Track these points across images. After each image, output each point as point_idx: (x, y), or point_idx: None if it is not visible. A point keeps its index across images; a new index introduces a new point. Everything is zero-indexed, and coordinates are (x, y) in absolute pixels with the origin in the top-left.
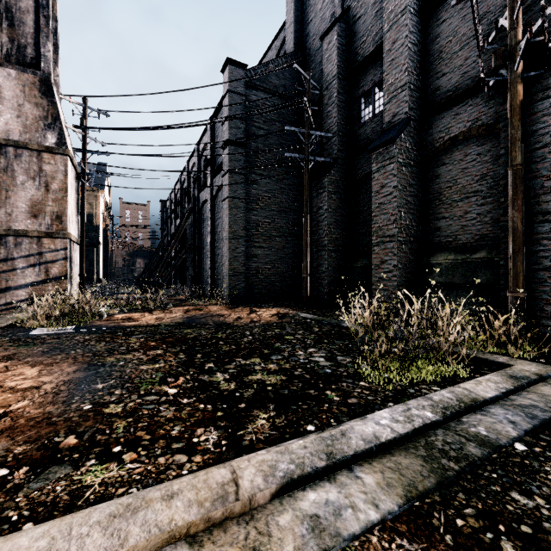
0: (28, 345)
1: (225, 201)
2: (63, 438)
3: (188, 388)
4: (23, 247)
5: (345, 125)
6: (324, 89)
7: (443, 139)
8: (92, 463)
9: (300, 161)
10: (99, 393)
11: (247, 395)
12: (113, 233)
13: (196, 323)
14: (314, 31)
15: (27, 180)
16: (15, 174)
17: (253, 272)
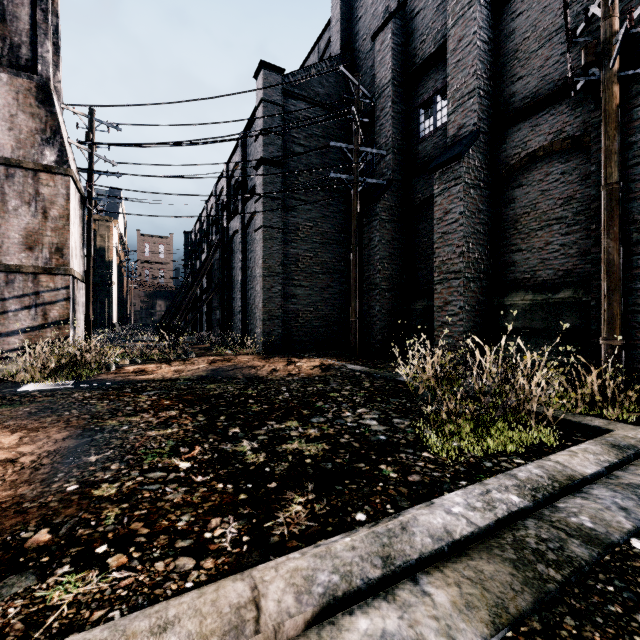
0: (13, 405)
1: (259, 232)
2: (32, 533)
3: (205, 461)
4: (16, 285)
5: (401, 140)
6: (376, 98)
7: (519, 155)
8: (65, 571)
9: (347, 183)
10: (90, 469)
11: (279, 471)
12: (128, 270)
13: (222, 376)
14: (364, 30)
15: (20, 205)
16: (7, 198)
17: (292, 315)
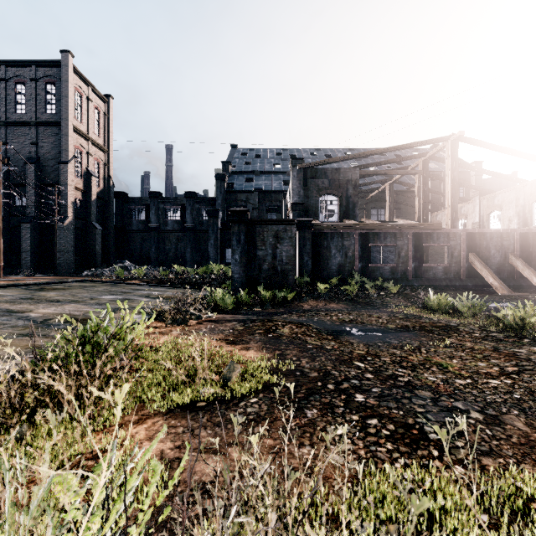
0: None
1: None
2: None
3: None
4: None
5: (8, 203)
6: None
7: (47, 224)
8: None
9: None
10: None
11: None
12: None
13: None
14: None
15: None
16: None
17: None
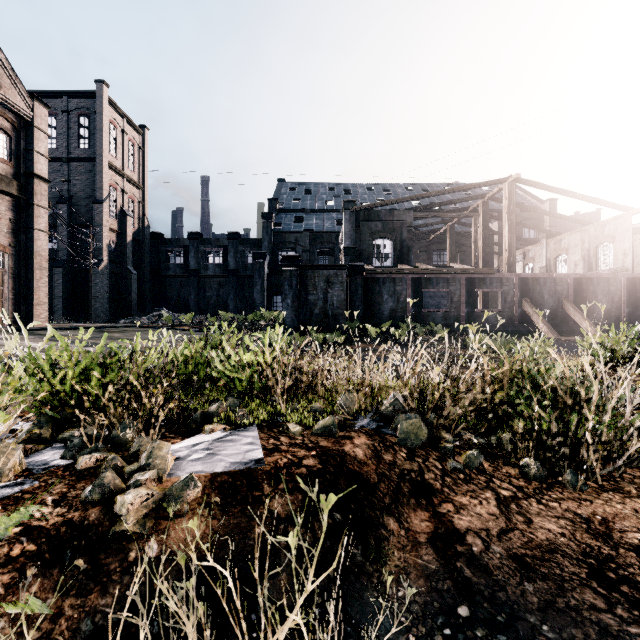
0: None
1: None
2: None
3: None
4: None
5: None
6: None
7: (79, 269)
8: None
9: None
10: None
11: None
12: None
13: None
14: None
15: None
16: None
17: None
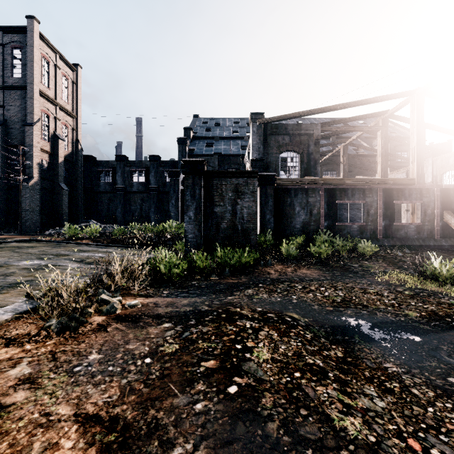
0: None
1: None
2: None
3: None
4: None
5: None
6: None
7: (13, 185)
8: None
9: None
10: None
11: None
12: None
13: None
14: None
15: None
16: None
17: None
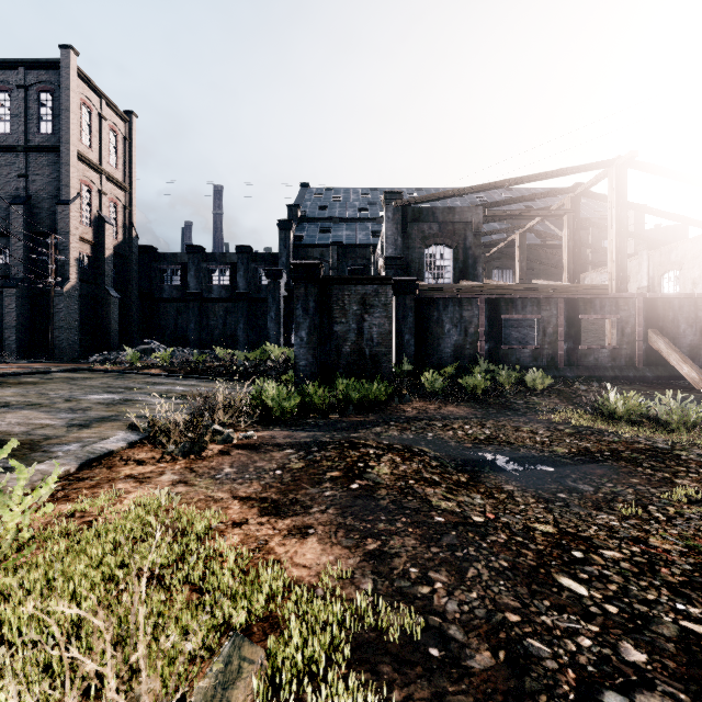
0: None
1: None
2: None
3: None
4: None
5: None
6: None
7: (40, 290)
8: None
9: None
10: None
11: None
12: None
13: None
14: None
15: None
16: None
17: None
